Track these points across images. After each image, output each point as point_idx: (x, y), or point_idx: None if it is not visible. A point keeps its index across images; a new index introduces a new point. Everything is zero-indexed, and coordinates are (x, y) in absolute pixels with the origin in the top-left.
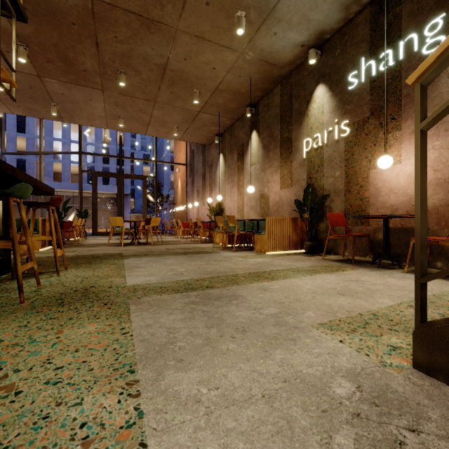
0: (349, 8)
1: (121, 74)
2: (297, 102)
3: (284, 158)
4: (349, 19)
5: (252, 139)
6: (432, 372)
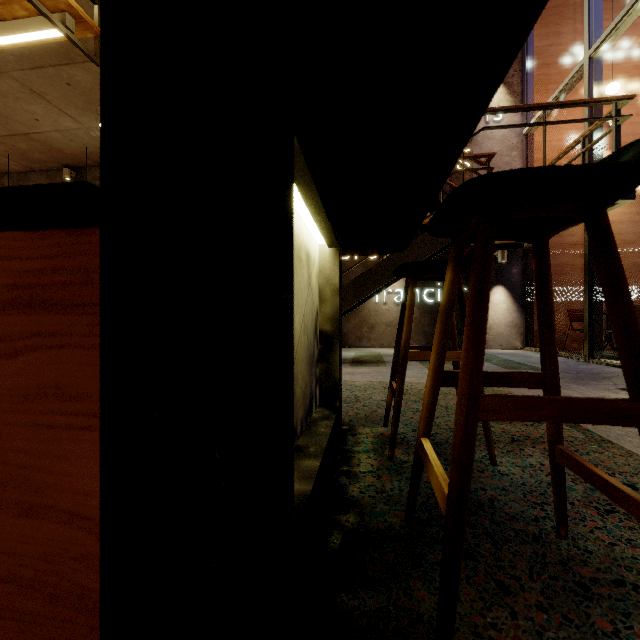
0: None
1: None
2: None
3: None
4: None
5: None
6: None
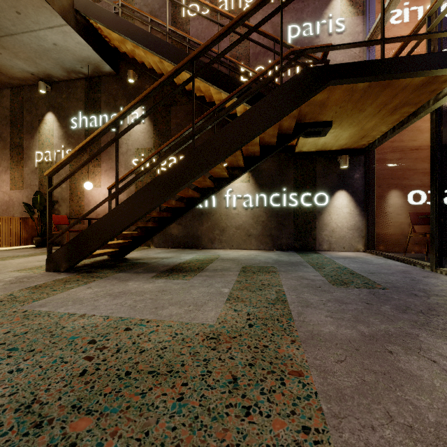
0: (70, 73)
1: None
2: (29, 115)
3: (15, 162)
4: (72, 79)
5: None
6: (50, 270)
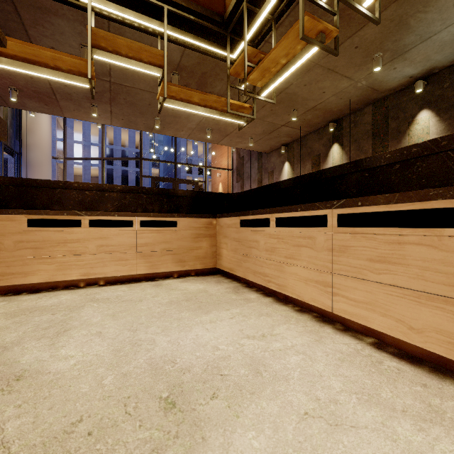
0: None
1: (243, 96)
2: (394, 122)
3: None
4: None
5: (332, 151)
6: None
